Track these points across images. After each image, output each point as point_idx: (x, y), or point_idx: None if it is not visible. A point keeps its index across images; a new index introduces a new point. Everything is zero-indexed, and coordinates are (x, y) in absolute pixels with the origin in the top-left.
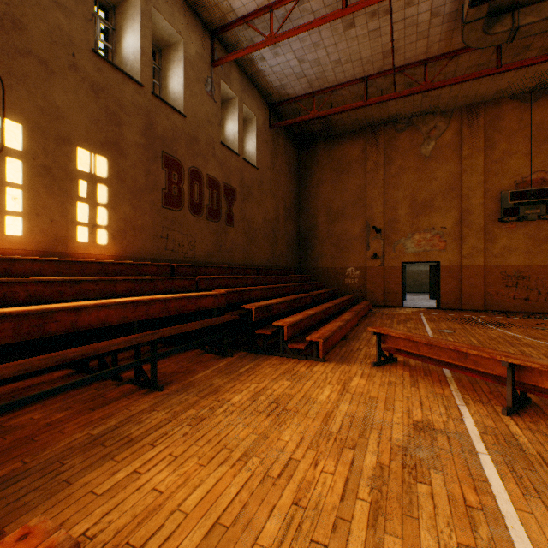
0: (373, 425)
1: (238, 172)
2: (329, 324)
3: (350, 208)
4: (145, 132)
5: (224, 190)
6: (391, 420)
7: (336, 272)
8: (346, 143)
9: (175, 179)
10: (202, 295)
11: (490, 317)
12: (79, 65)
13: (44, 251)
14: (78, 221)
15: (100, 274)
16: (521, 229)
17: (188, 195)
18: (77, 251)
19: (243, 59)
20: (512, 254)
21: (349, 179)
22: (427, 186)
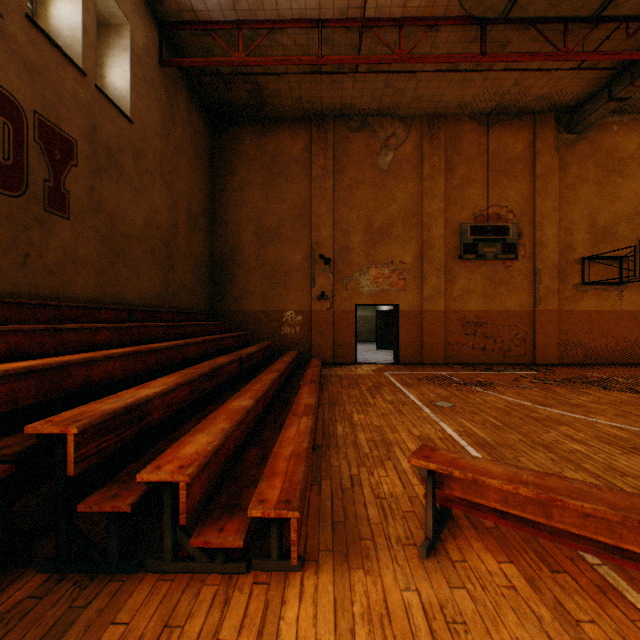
0: None
1: (83, 108)
2: (288, 430)
3: (289, 227)
4: None
5: (40, 131)
6: None
7: (269, 318)
8: (283, 133)
9: None
10: None
11: (460, 373)
12: None
13: None
14: None
15: None
16: (479, 268)
17: None
18: None
19: None
20: (471, 297)
21: (288, 185)
22: (386, 207)
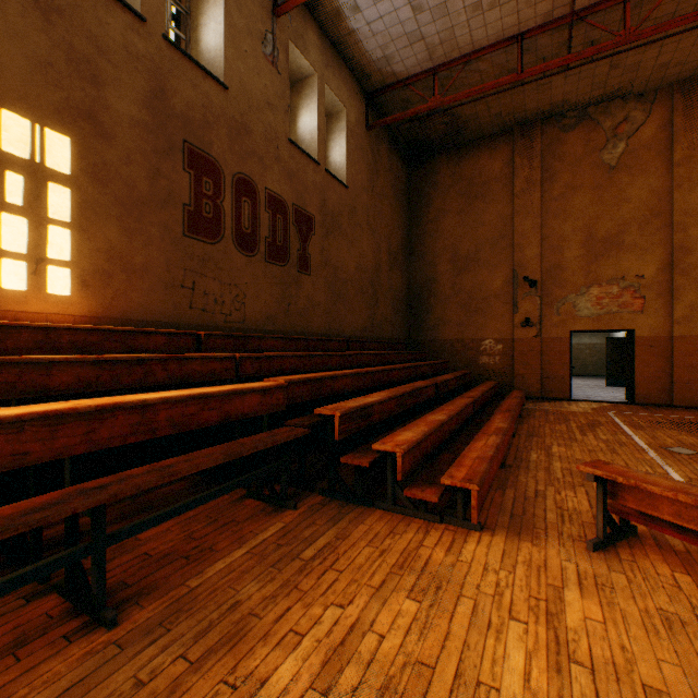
0: None
1: (317, 190)
2: (476, 442)
3: (487, 250)
4: (149, 102)
5: (295, 216)
6: None
7: (465, 347)
8: (481, 153)
9: (207, 190)
10: (234, 392)
11: None
12: None
13: None
14: (3, 249)
15: (41, 350)
16: None
17: (232, 219)
18: (0, 306)
19: (325, 11)
20: None
21: (486, 207)
22: (613, 212)
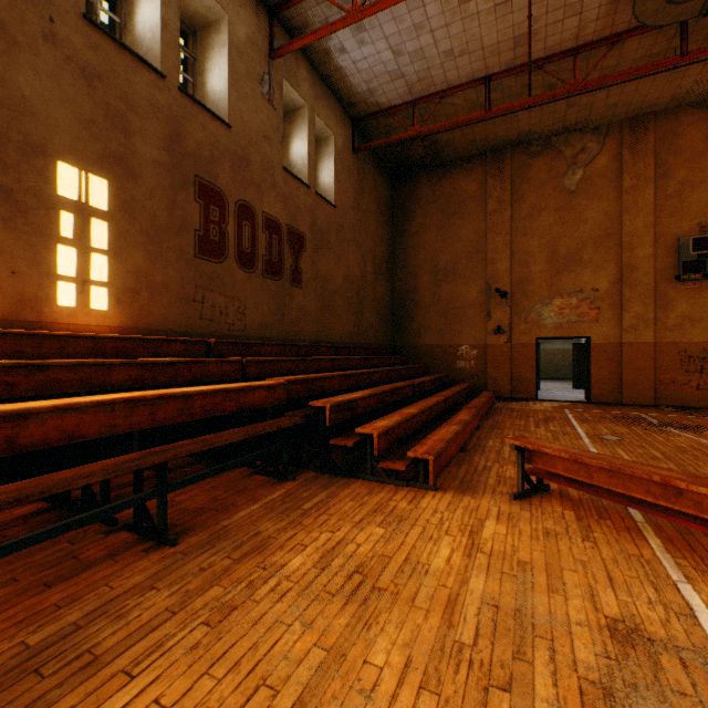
0: (536, 627)
1: (308, 211)
2: (440, 430)
3: (464, 263)
4: (168, 145)
5: (288, 235)
6: (566, 617)
7: (444, 352)
8: (458, 174)
9: (214, 216)
10: (248, 388)
11: (666, 415)
12: (60, 36)
13: (1, 319)
14: (58, 274)
15: (92, 355)
16: (707, 290)
17: (235, 241)
18: (57, 319)
19: (315, 51)
20: (695, 327)
21: (463, 223)
22: (573, 231)
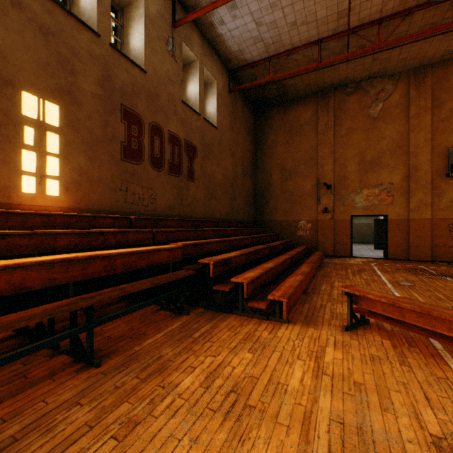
0: (376, 445)
1: (199, 131)
2: (289, 279)
3: (302, 166)
4: (102, 83)
5: (185, 147)
6: (399, 435)
7: (289, 225)
8: (298, 107)
9: (134, 133)
10: (155, 250)
11: (440, 268)
12: (24, 3)
13: None
14: (23, 170)
15: (46, 227)
16: None
17: (149, 149)
18: (22, 202)
19: (203, 23)
20: None
21: (301, 140)
22: (375, 144)
